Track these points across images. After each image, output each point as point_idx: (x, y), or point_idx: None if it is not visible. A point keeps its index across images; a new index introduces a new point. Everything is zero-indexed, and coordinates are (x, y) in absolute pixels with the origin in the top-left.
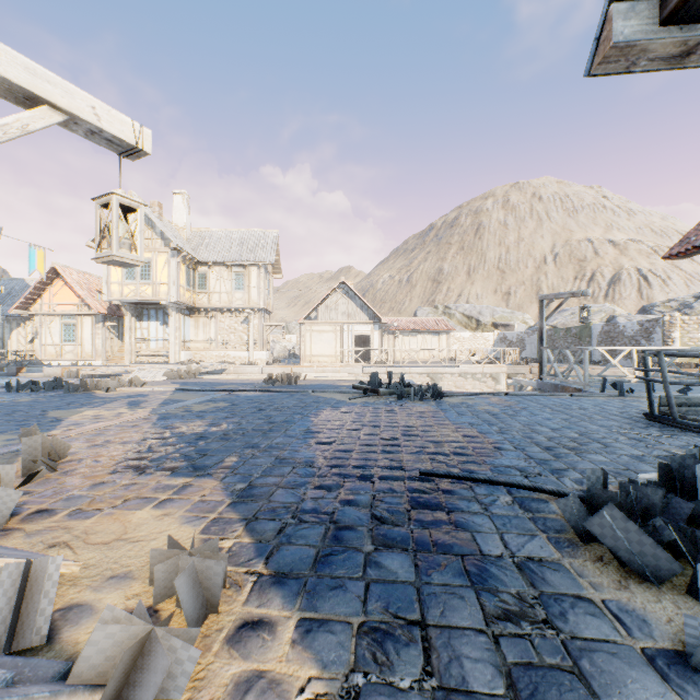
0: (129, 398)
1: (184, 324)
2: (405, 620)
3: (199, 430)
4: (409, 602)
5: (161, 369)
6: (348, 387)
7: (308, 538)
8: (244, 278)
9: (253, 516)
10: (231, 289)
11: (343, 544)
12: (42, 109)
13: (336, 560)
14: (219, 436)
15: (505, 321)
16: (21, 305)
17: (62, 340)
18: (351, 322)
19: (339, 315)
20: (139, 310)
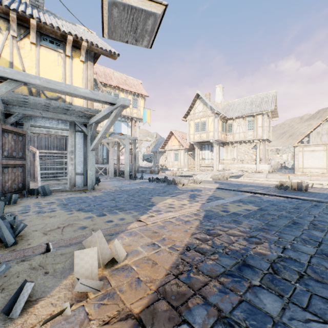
0: (191, 192)
1: (220, 151)
2: None
3: (238, 246)
4: None
5: (209, 173)
6: None
7: None
8: (253, 123)
9: None
10: (245, 130)
11: None
12: None
13: None
14: (266, 273)
15: None
16: (162, 147)
17: (174, 160)
18: None
19: None
20: (200, 145)
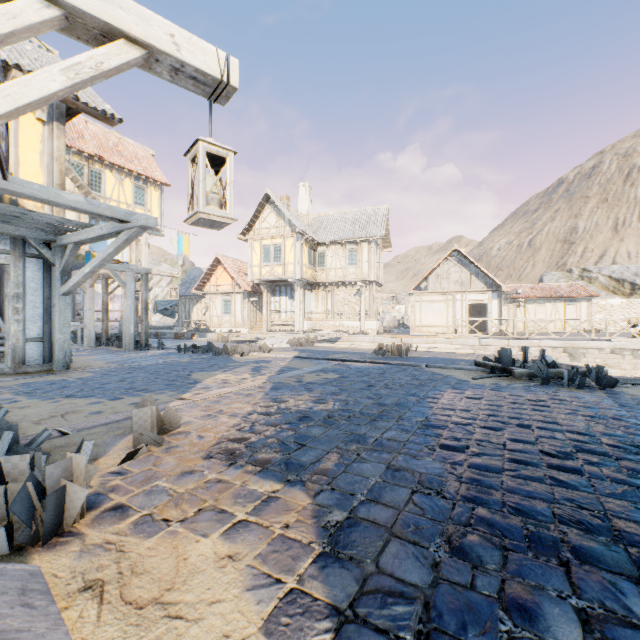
0: (255, 363)
1: (306, 297)
2: None
3: (304, 407)
4: None
5: (286, 336)
6: (467, 362)
7: None
8: (356, 254)
9: (349, 607)
10: (345, 265)
11: None
12: (117, 44)
13: None
14: (322, 419)
15: None
16: (198, 287)
17: (222, 313)
18: (464, 290)
19: (451, 284)
20: (273, 287)
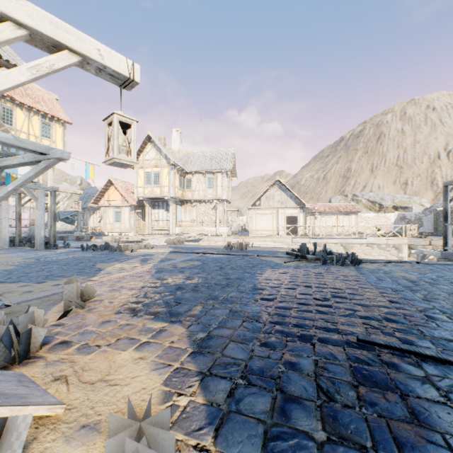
0: (142, 256)
1: (178, 210)
2: None
3: (179, 282)
4: None
5: (164, 238)
6: (282, 253)
7: (256, 408)
8: (213, 180)
9: (207, 371)
10: (205, 188)
11: (292, 423)
12: (63, 53)
13: (286, 448)
14: (191, 288)
15: (404, 204)
16: (94, 201)
17: (114, 221)
18: (283, 207)
19: (275, 203)
20: (153, 202)
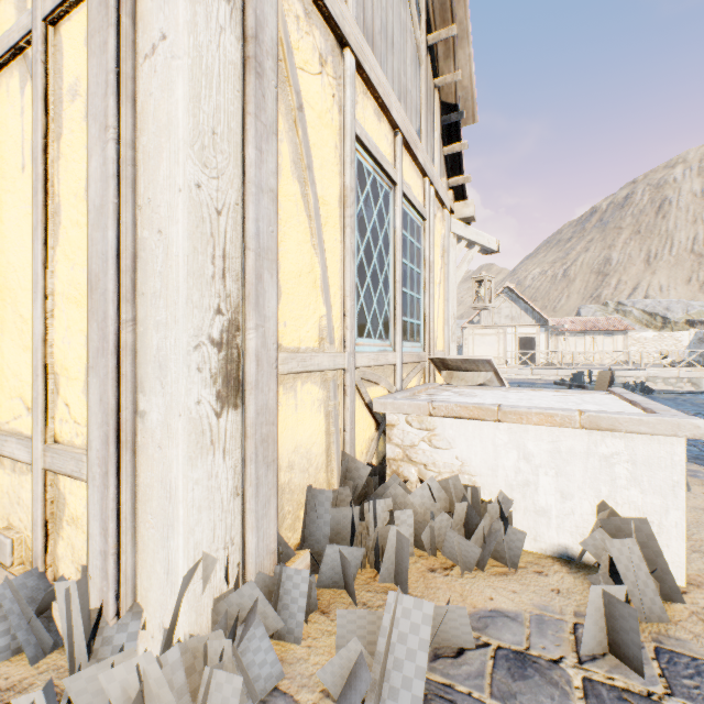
0: None
1: None
2: (702, 456)
3: None
4: (701, 453)
5: None
6: (543, 384)
7: None
8: None
9: None
10: None
11: None
12: (475, 247)
13: None
14: None
15: None
16: None
17: None
18: (514, 324)
19: (502, 318)
20: None
